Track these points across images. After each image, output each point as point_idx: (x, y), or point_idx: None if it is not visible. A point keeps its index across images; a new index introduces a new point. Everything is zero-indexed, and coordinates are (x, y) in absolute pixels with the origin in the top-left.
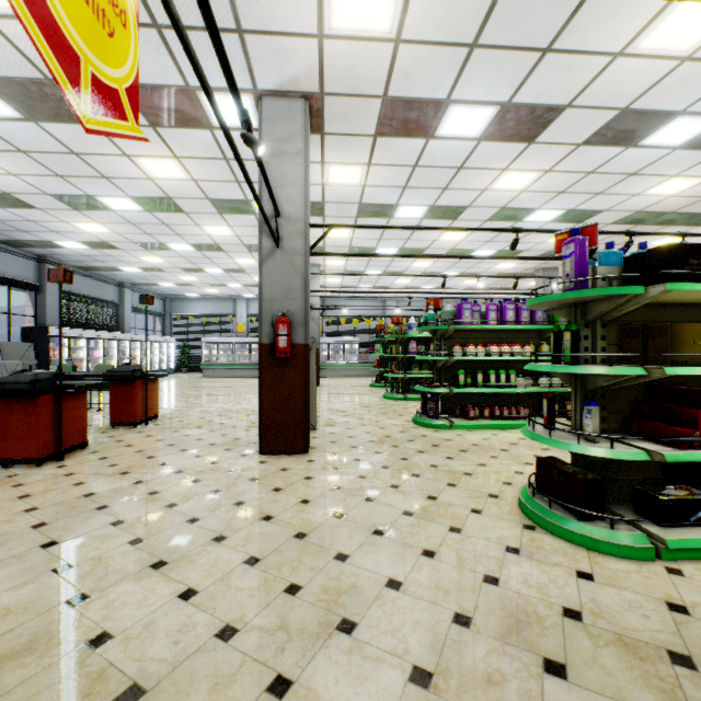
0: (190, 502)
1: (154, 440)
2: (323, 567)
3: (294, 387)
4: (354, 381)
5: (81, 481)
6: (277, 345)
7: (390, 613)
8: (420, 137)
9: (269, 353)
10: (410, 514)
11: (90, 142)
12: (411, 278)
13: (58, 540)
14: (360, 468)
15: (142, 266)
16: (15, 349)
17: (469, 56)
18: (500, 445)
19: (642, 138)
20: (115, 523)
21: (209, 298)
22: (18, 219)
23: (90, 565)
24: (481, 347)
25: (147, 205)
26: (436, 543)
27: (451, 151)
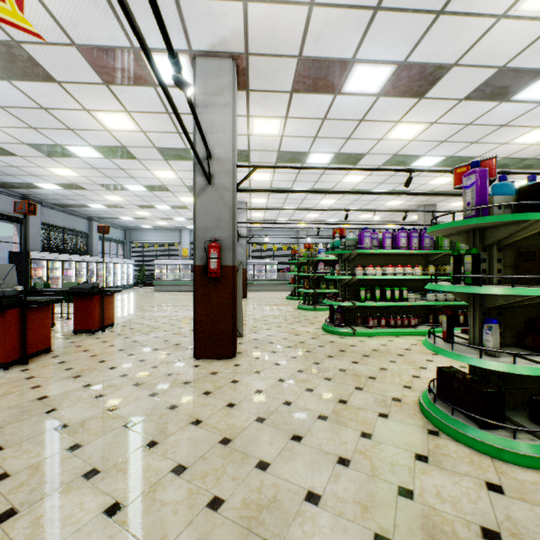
0: (129, 405)
1: (108, 346)
2: (245, 477)
3: (223, 302)
4: (274, 295)
5: (38, 384)
6: (209, 267)
7: (310, 534)
8: (328, 93)
9: (202, 273)
10: (324, 418)
11: (55, 99)
12: (319, 213)
13: (4, 446)
14: (279, 372)
15: (106, 204)
16: (1, 270)
17: (373, 18)
18: (396, 350)
19: (514, 94)
20: (59, 427)
21: (160, 229)
22: (3, 165)
23: (26, 474)
24: (378, 268)
25: (106, 153)
26: (350, 450)
27: (354, 106)
